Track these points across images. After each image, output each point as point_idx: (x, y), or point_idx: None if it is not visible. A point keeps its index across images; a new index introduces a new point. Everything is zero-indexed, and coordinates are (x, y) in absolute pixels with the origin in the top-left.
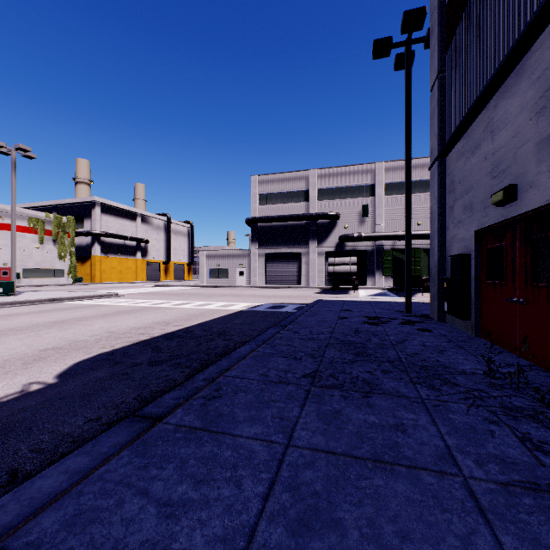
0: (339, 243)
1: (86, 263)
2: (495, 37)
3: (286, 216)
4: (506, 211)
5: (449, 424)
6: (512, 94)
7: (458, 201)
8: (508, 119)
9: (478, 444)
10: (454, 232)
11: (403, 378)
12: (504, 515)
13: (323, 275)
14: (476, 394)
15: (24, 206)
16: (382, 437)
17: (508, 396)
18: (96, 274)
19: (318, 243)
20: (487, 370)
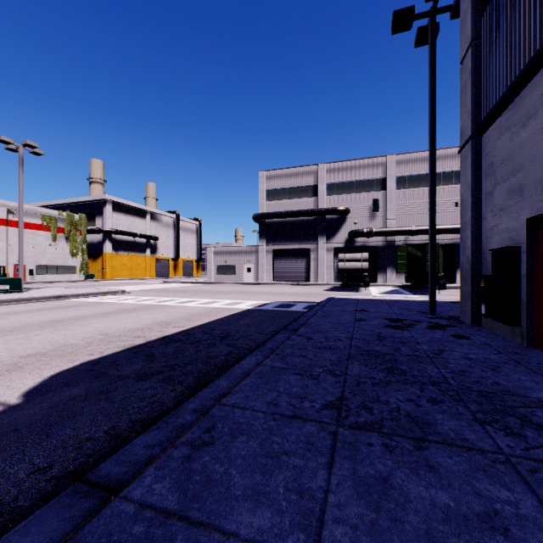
0: (348, 239)
1: (97, 260)
2: None
3: (294, 211)
4: None
5: None
6: None
7: (500, 185)
8: None
9: None
10: (493, 222)
11: (462, 413)
12: None
13: (332, 272)
14: None
15: (39, 205)
16: None
17: None
18: (107, 271)
19: (327, 239)
20: None
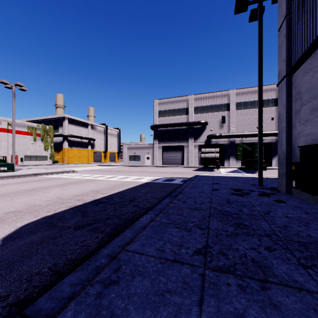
0: (207, 140)
1: (60, 152)
2: None
3: (175, 123)
4: None
5: None
6: None
7: (305, 105)
8: None
9: None
10: (300, 129)
11: (290, 259)
12: None
13: (197, 159)
14: None
15: (26, 120)
16: None
17: None
18: (65, 158)
19: (194, 140)
20: None
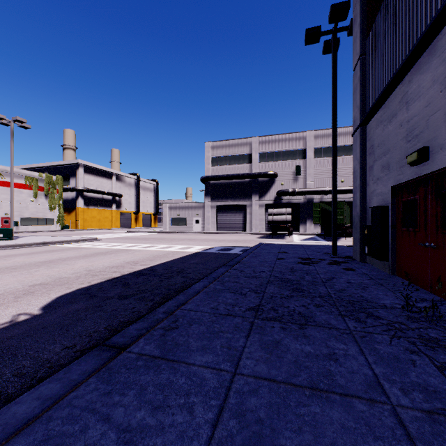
0: (276, 197)
1: (71, 213)
2: (409, 23)
3: (234, 175)
4: (419, 170)
5: (375, 354)
6: (425, 71)
7: (377, 162)
8: (421, 92)
9: (402, 373)
10: (373, 187)
11: (333, 311)
12: (432, 443)
13: (264, 223)
14: (397, 326)
15: (22, 167)
16: (317, 366)
17: (424, 328)
18: (80, 222)
19: (259, 197)
20: (404, 305)
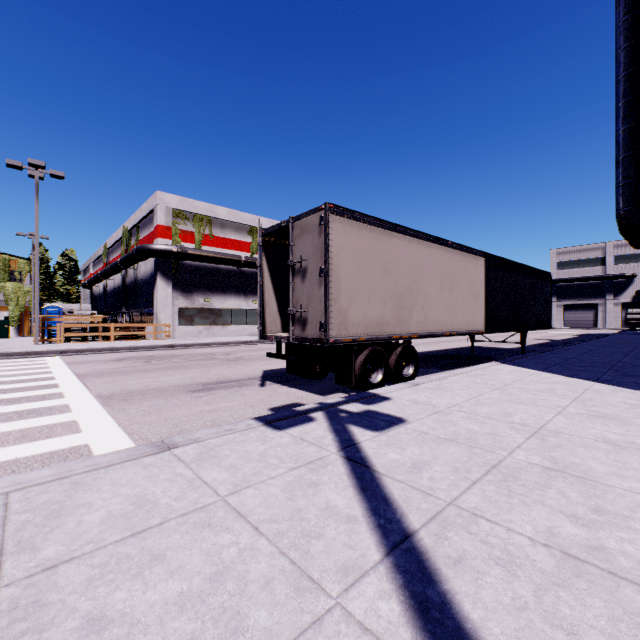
0: (635, 296)
1: None
2: None
3: (583, 277)
4: None
5: None
6: None
7: None
8: None
9: None
10: None
11: None
12: None
13: (619, 320)
14: None
15: None
16: None
17: None
18: None
19: (614, 296)
20: None
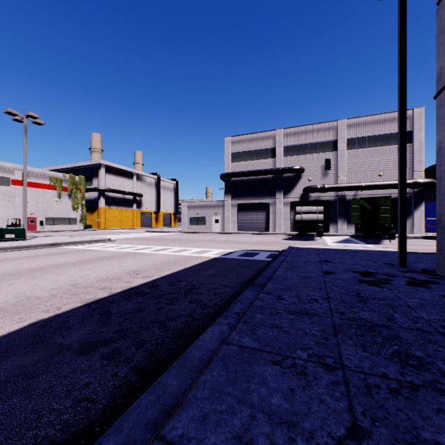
0: (303, 194)
1: (94, 213)
2: None
3: (255, 171)
4: None
5: None
6: None
7: None
8: None
9: None
10: None
11: None
12: None
13: (289, 223)
14: None
15: (49, 169)
16: None
17: None
18: (102, 222)
19: (284, 194)
20: None
